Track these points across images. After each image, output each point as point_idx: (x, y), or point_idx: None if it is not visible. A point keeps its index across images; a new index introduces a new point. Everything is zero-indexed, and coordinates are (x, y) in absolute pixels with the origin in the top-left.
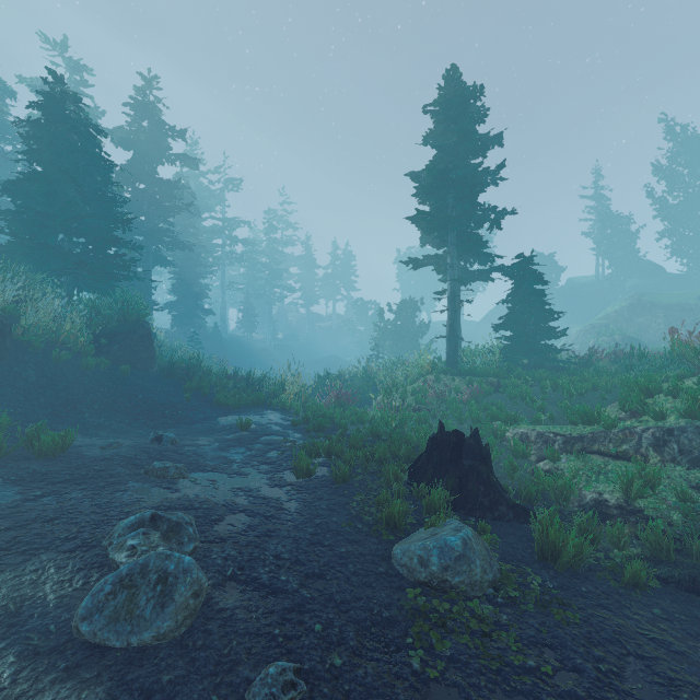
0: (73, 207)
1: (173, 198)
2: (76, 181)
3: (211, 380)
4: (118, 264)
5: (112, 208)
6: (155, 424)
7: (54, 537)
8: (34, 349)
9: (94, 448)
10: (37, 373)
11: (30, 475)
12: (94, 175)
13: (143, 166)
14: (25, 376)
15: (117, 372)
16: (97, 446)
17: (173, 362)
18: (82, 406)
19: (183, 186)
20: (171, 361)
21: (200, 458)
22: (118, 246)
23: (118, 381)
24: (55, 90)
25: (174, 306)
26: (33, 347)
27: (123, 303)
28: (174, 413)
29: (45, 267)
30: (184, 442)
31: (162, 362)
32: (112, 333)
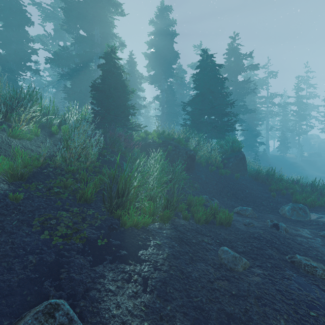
0: (211, 103)
1: (245, 89)
2: (212, 91)
3: (283, 184)
4: (228, 124)
5: (224, 99)
6: (259, 210)
7: (270, 324)
8: (202, 165)
9: (240, 224)
10: (204, 176)
11: (223, 240)
12: (217, 87)
13: (231, 79)
14: (201, 178)
15: (232, 177)
16: (241, 222)
17: (258, 172)
18: (222, 194)
19: (250, 81)
20: (249, 170)
21: (320, 254)
22: (227, 116)
23: (234, 181)
24: (203, 57)
25: (243, 142)
26: (202, 164)
27: (232, 142)
28: (267, 204)
29: (201, 131)
30: (290, 230)
31: (251, 172)
32: (228, 157)
